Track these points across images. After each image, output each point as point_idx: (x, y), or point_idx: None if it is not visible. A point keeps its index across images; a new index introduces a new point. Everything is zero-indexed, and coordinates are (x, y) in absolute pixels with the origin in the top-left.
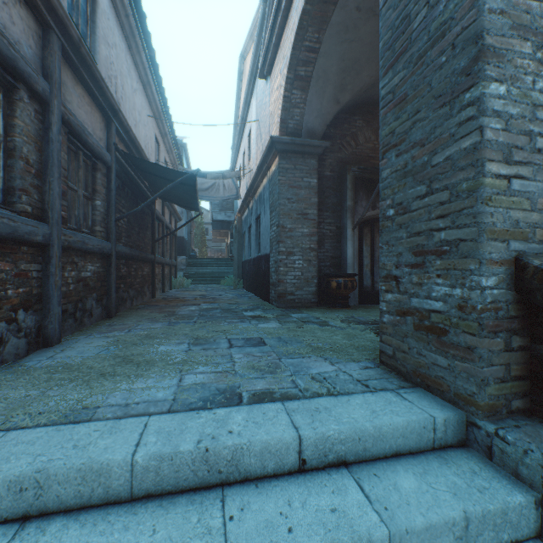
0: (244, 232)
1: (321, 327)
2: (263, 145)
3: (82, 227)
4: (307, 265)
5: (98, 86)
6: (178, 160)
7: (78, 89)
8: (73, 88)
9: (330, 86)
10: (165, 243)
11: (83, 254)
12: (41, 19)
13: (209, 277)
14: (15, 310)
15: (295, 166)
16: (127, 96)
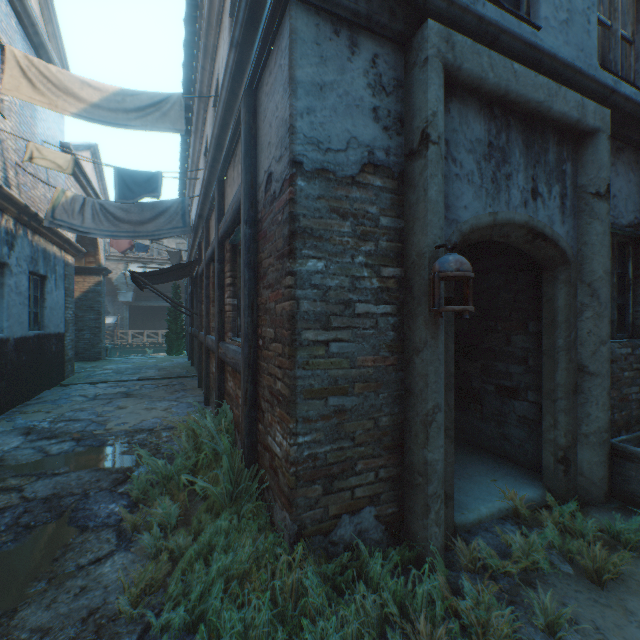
0: None
1: (88, 366)
2: None
3: None
4: None
5: None
6: None
7: None
8: None
9: None
10: None
11: None
12: None
13: None
14: None
15: None
16: None
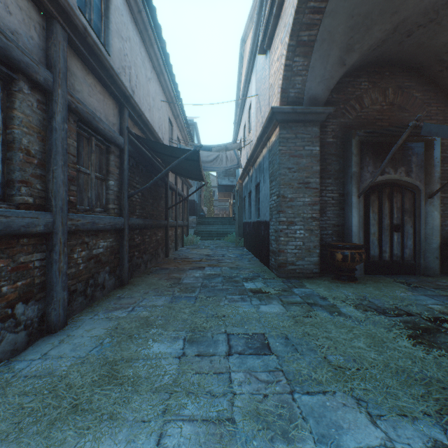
0: (245, 197)
1: (332, 316)
2: (262, 117)
3: (95, 207)
4: (309, 235)
5: (109, 74)
6: (189, 137)
7: (89, 79)
8: (83, 78)
9: (335, 47)
10: (178, 207)
11: (95, 233)
12: (43, 9)
13: (215, 233)
14: (12, 306)
15: (296, 135)
16: (141, 84)
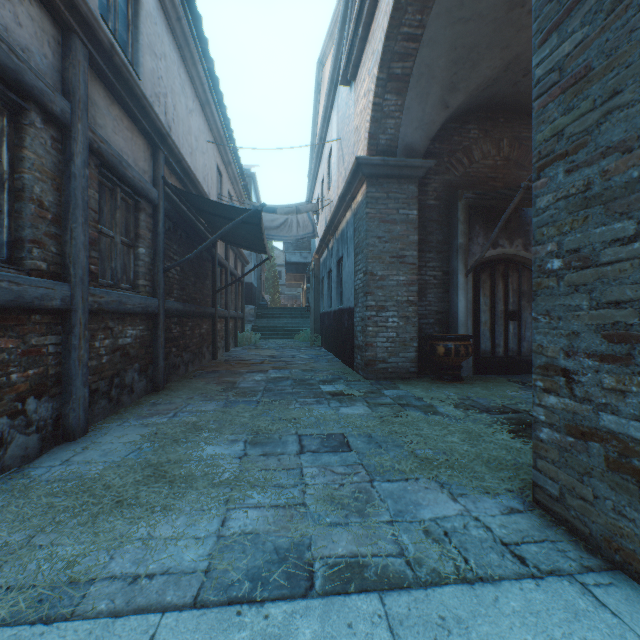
0: (323, 278)
1: (426, 415)
2: (346, 169)
3: (120, 282)
4: (404, 324)
5: (140, 105)
6: (245, 193)
7: (114, 110)
8: (107, 109)
9: (436, 85)
10: (230, 292)
11: (121, 317)
12: (59, 19)
13: (282, 330)
14: (22, 399)
15: (388, 195)
16: (180, 118)
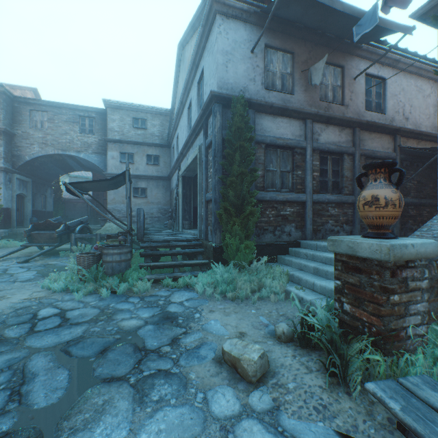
0: None
1: None
2: None
3: None
4: None
5: (382, 127)
6: None
7: (371, 136)
8: (368, 138)
9: None
10: None
11: None
12: (351, 127)
13: None
14: (342, 224)
15: None
16: (416, 107)
